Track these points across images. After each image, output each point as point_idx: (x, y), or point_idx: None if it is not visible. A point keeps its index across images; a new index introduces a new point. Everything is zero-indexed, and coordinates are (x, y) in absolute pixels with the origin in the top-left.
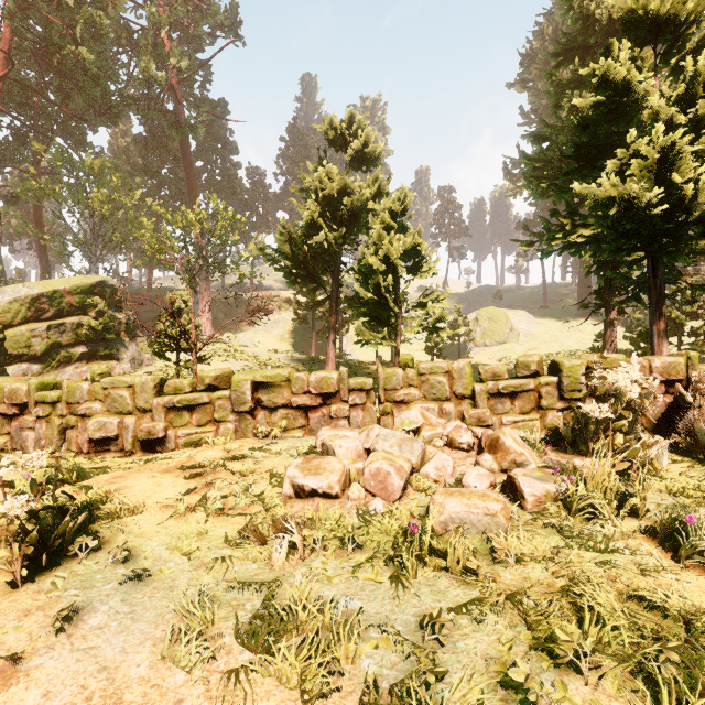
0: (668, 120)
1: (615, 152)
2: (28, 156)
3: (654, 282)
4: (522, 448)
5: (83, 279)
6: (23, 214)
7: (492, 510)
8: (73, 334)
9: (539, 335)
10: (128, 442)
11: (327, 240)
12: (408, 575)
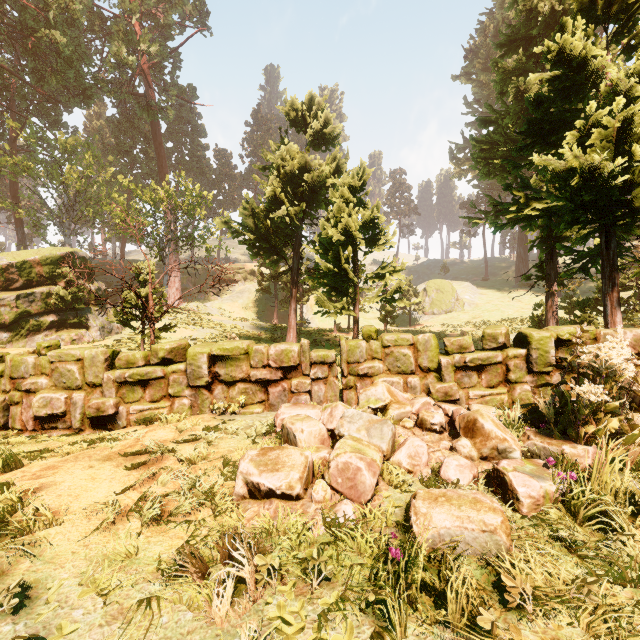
0: (625, 93)
1: (568, 128)
2: (4, 134)
3: (607, 254)
4: (504, 433)
5: (52, 250)
6: (2, 190)
7: (491, 525)
8: (42, 303)
9: (482, 304)
10: (76, 419)
11: (289, 215)
12: (394, 634)
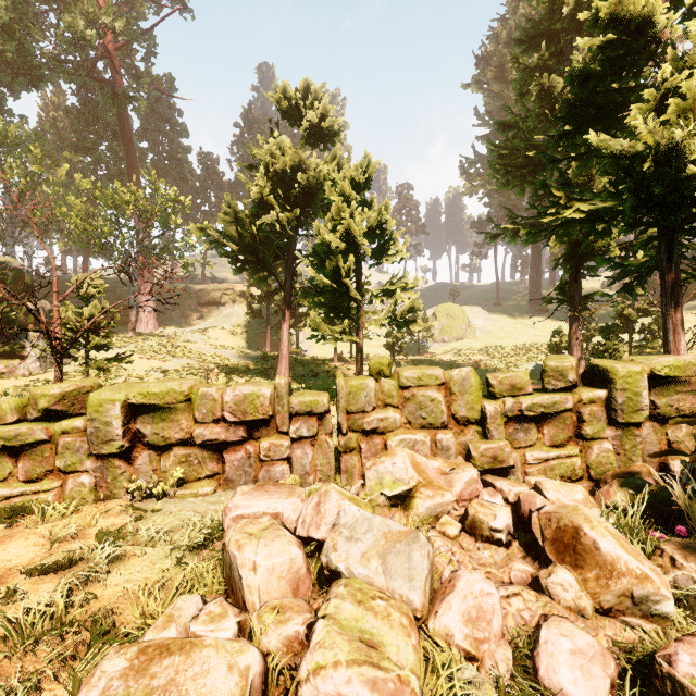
0: None
1: (620, 111)
2: None
3: (669, 266)
4: (639, 561)
5: None
6: None
7: None
8: None
9: (494, 331)
10: None
11: (279, 222)
12: None
